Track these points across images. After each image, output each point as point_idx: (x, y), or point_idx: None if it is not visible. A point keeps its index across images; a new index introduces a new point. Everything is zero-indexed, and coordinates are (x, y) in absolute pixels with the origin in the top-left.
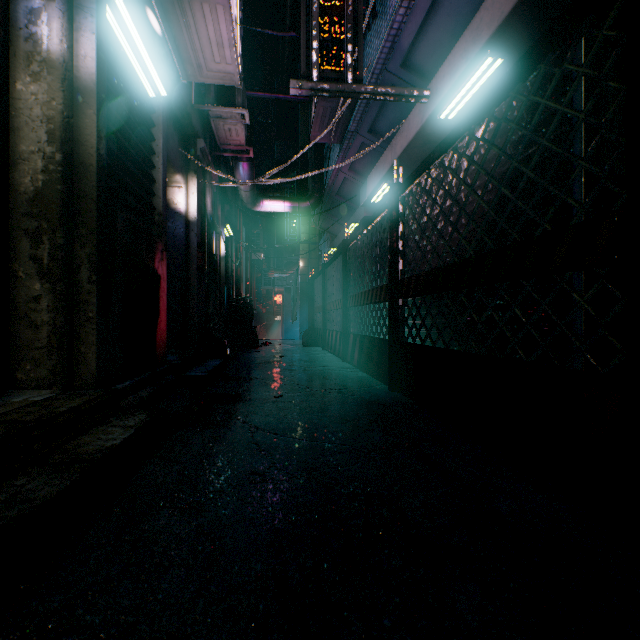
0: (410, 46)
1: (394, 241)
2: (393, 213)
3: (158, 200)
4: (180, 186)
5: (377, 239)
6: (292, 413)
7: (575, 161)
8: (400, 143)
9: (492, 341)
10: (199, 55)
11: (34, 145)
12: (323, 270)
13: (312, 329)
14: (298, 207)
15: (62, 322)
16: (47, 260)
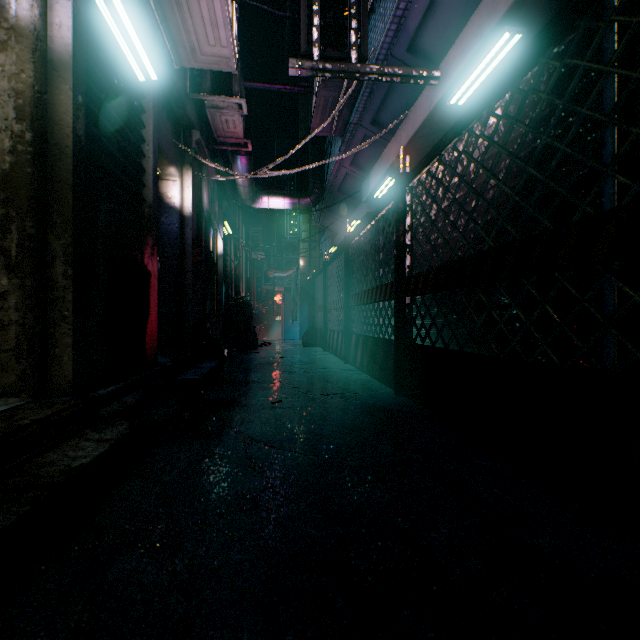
0: (417, 28)
1: (401, 235)
2: (400, 205)
3: (148, 191)
4: (174, 179)
5: (382, 234)
6: (291, 421)
7: (626, 129)
8: (406, 133)
9: (517, 343)
10: (192, 37)
11: (0, 123)
12: (324, 268)
13: (313, 329)
14: (298, 204)
15: (33, 321)
16: (15, 252)
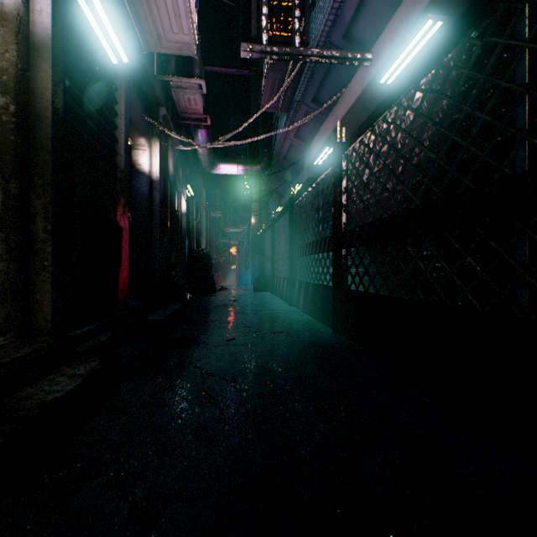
0: (351, 18)
1: (338, 196)
2: (337, 170)
3: (120, 158)
4: (144, 149)
5: (321, 195)
6: (243, 357)
7: None
8: (341, 109)
9: (441, 289)
10: (158, 26)
11: None
12: (272, 225)
13: (262, 276)
14: (250, 170)
15: (16, 271)
16: (0, 209)
